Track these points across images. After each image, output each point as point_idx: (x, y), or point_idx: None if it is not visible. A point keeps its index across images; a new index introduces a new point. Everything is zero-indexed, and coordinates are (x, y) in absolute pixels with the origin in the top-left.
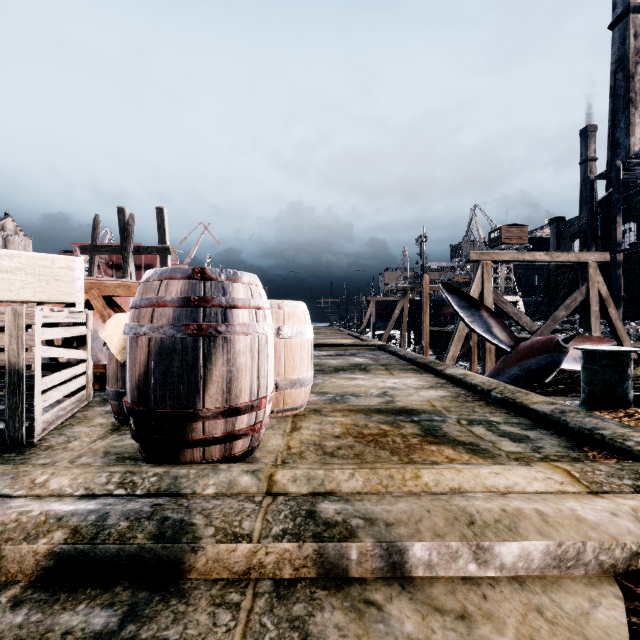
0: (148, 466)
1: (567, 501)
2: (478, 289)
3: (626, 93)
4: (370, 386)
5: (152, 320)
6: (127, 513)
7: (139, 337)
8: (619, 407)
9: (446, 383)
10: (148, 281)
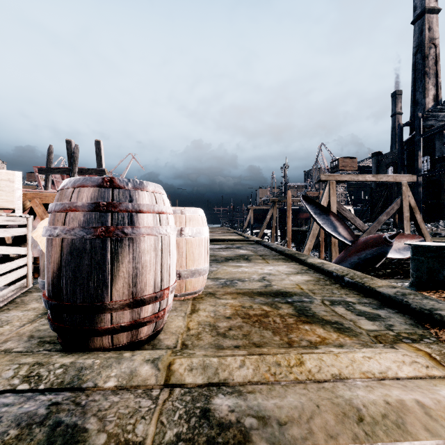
0: (58, 355)
1: (440, 388)
2: (326, 201)
3: (423, 68)
4: (252, 272)
5: (65, 223)
6: (20, 418)
7: (53, 238)
8: (440, 288)
9: (308, 269)
10: (63, 189)
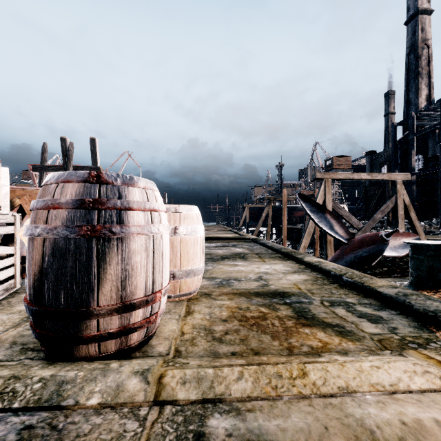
0: (38, 366)
1: None
2: (322, 199)
3: (416, 68)
4: (248, 271)
5: (47, 221)
6: None
7: (35, 238)
8: (440, 288)
9: (305, 268)
10: (46, 184)
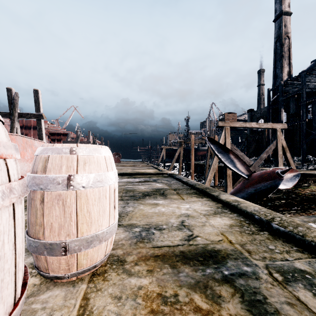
0: None
1: None
2: (223, 142)
3: (281, 52)
4: (169, 214)
5: None
6: None
7: None
8: None
9: (223, 207)
10: None
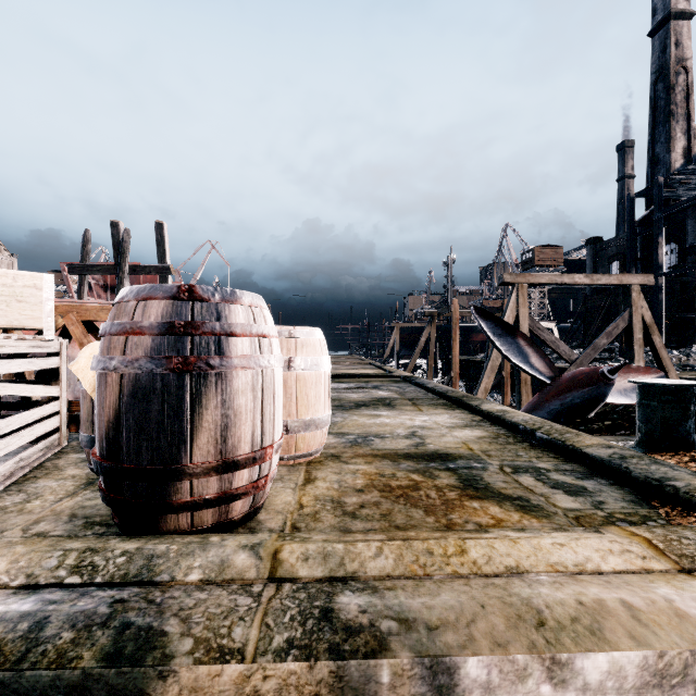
0: (117, 539)
1: (657, 586)
2: (513, 314)
3: (667, 105)
4: (396, 425)
5: (125, 351)
6: (74, 617)
7: (109, 373)
8: (681, 449)
9: (482, 421)
10: (121, 302)
